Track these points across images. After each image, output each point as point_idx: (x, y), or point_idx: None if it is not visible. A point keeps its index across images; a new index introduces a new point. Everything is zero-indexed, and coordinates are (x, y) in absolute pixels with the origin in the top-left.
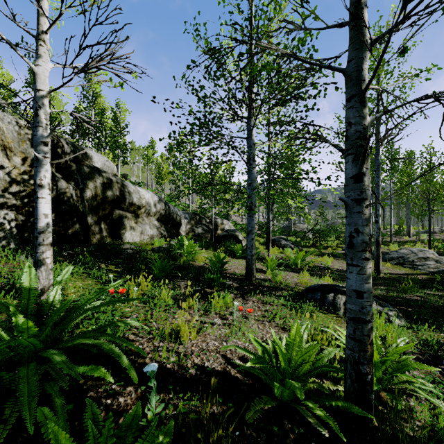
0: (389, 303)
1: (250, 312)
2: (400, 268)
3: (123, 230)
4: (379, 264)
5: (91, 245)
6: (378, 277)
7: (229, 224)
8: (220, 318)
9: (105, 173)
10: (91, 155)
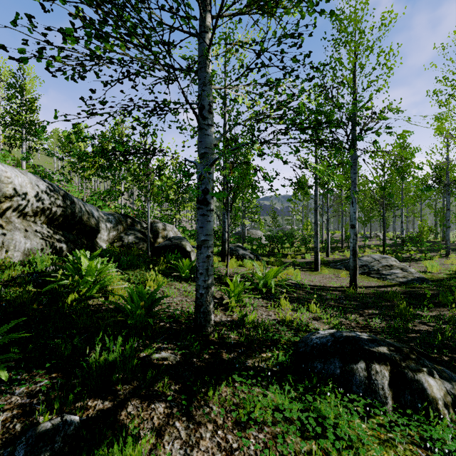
0: (439, 362)
1: None
2: (368, 278)
3: None
4: (356, 277)
5: None
6: (358, 294)
7: (175, 230)
8: None
9: None
10: None
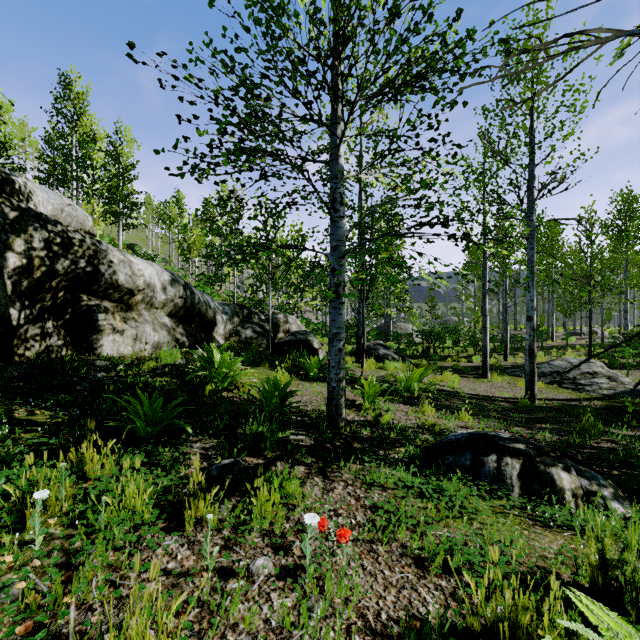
0: (591, 467)
1: (344, 538)
2: (558, 389)
3: (97, 334)
4: (534, 386)
5: (11, 365)
6: (534, 407)
7: (298, 323)
8: (273, 551)
9: (57, 225)
10: (26, 189)
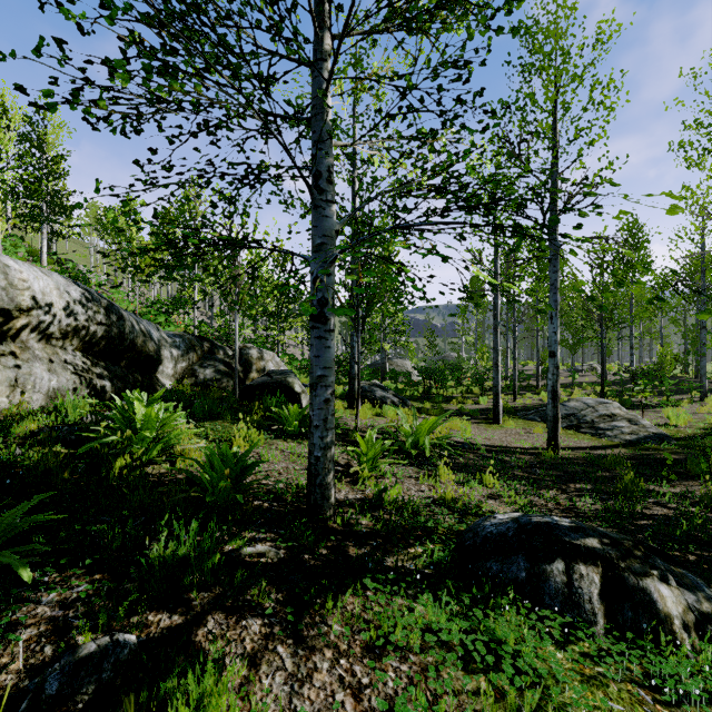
0: (679, 563)
1: None
2: (577, 435)
3: None
4: (558, 434)
5: None
6: (560, 460)
7: (277, 359)
8: None
9: None
10: None
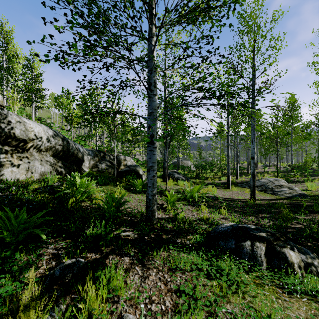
0: (301, 244)
1: None
2: (265, 194)
3: None
4: (255, 193)
5: None
6: (256, 204)
7: (132, 160)
8: None
9: None
10: None
